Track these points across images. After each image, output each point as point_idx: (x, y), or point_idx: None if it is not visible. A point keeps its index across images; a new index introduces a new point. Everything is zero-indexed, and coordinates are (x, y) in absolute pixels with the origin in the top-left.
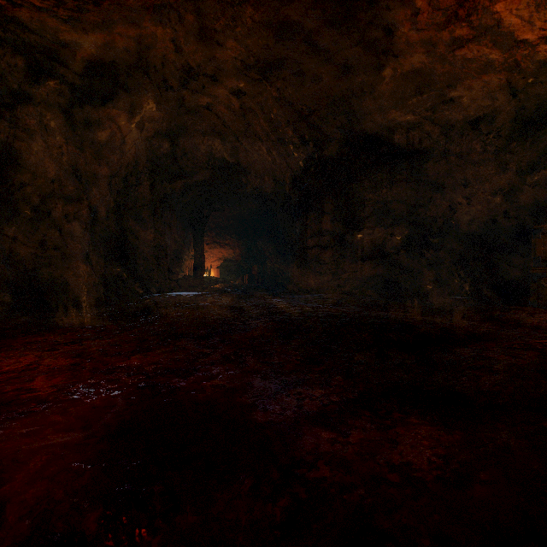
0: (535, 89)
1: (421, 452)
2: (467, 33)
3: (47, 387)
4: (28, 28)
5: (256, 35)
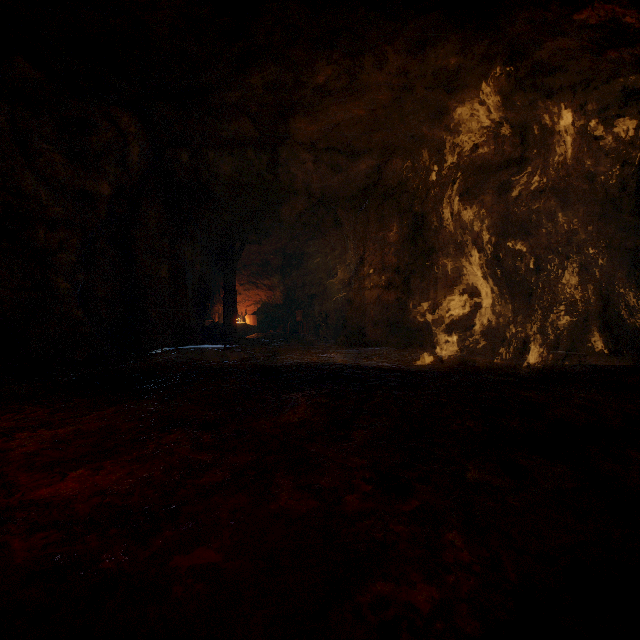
0: None
1: None
2: None
3: None
4: None
5: None
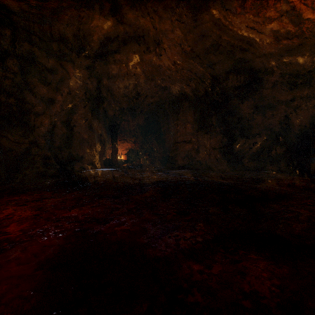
0: (313, 49)
1: (263, 282)
2: (273, 15)
3: (16, 231)
4: (12, 12)
5: (148, 16)
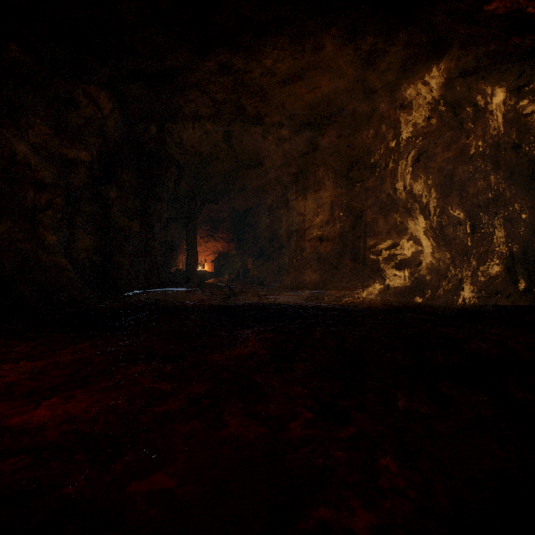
0: None
1: None
2: None
3: None
4: None
5: None
